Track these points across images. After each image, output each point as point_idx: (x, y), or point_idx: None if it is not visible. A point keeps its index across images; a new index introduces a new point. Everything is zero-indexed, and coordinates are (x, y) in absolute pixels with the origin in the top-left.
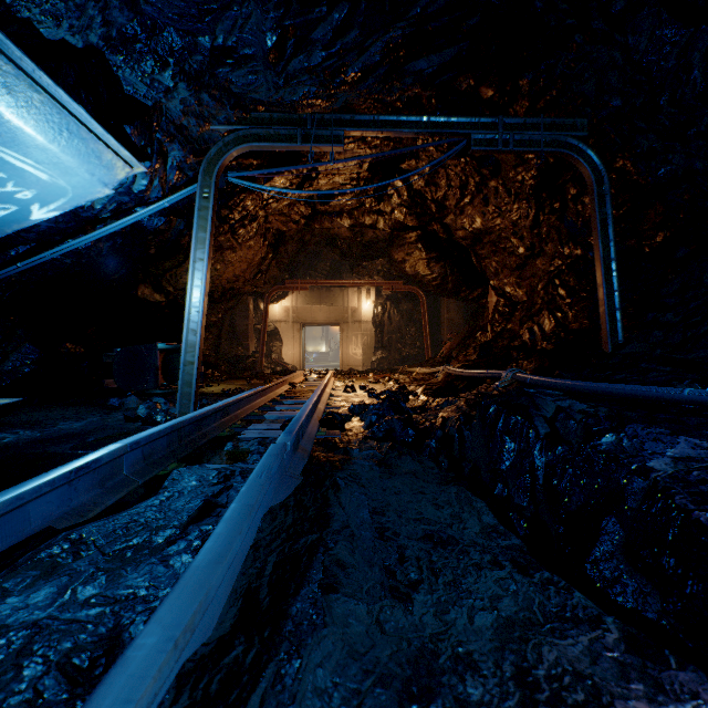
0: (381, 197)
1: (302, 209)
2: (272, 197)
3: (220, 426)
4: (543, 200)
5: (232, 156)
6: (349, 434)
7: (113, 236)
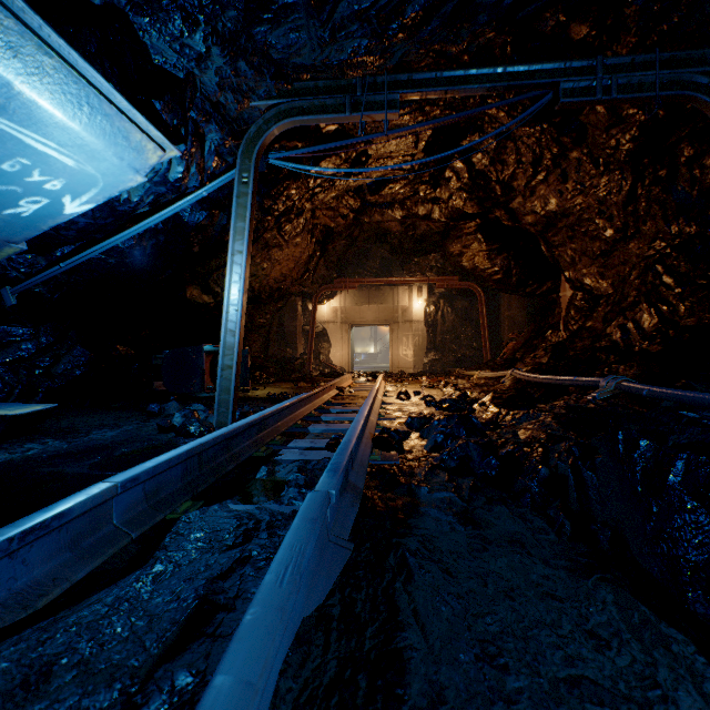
0: (437, 182)
1: (351, 202)
2: (319, 185)
3: (255, 443)
4: (643, 168)
5: (273, 135)
6: (408, 457)
7: (156, 233)
